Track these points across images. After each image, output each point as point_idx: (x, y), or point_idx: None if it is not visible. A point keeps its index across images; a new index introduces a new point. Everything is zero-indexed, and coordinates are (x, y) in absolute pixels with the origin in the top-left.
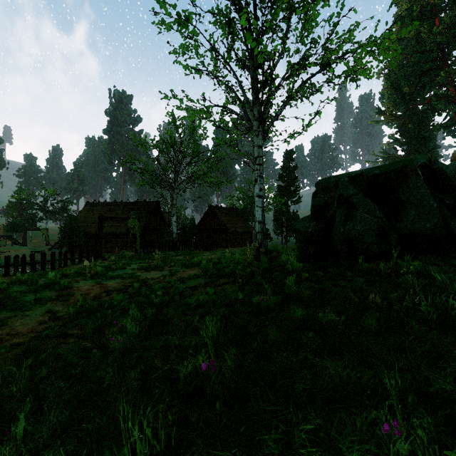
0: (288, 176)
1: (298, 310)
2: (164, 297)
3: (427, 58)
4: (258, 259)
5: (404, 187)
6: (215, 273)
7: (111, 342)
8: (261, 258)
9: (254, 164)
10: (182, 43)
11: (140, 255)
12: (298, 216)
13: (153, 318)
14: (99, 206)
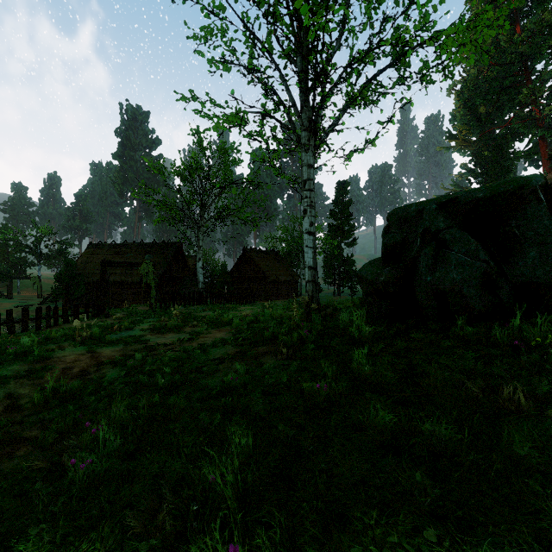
0: (342, 212)
1: (383, 411)
2: (174, 376)
3: (506, 73)
4: (309, 319)
5: (518, 216)
6: (250, 338)
7: (71, 466)
8: (313, 317)
9: (302, 189)
10: (205, 26)
11: (155, 310)
12: (354, 261)
13: (152, 414)
14: (105, 249)
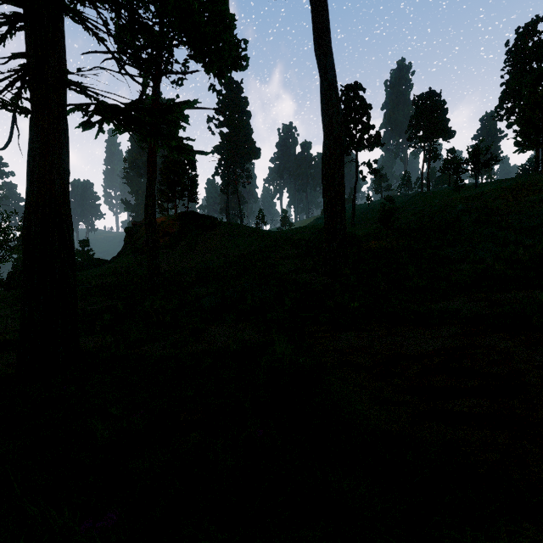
0: None
1: None
2: None
3: None
4: None
5: None
6: None
7: None
8: None
9: None
10: None
11: None
12: None
13: None
14: None
